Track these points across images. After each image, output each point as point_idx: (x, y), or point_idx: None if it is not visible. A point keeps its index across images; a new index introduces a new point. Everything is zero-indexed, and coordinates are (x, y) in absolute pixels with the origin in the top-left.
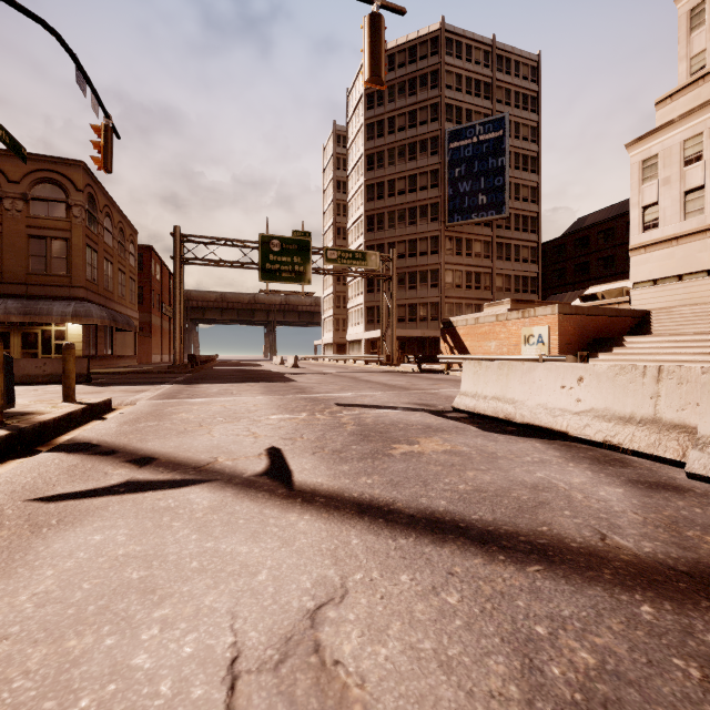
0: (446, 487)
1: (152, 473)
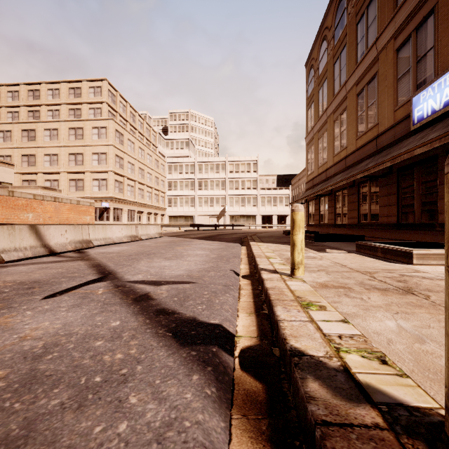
0: (65, 270)
1: (146, 288)
